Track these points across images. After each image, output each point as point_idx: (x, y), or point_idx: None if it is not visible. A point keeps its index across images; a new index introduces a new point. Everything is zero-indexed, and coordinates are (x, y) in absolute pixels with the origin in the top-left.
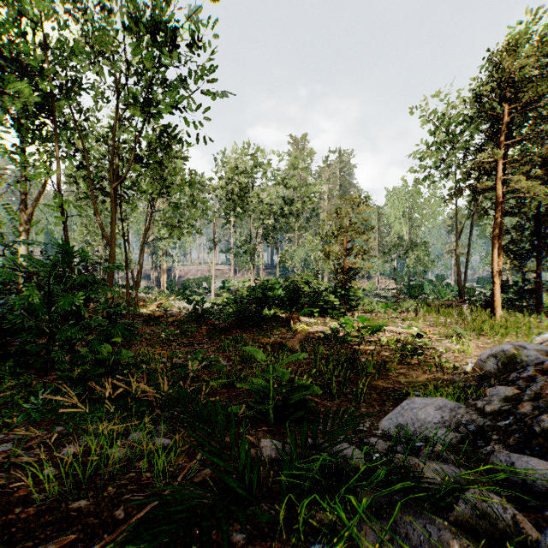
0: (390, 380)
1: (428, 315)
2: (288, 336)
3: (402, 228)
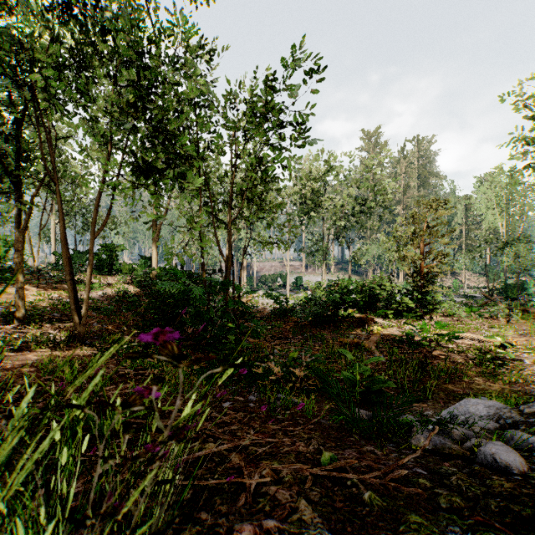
0: (460, 385)
1: (522, 323)
2: (364, 336)
3: (496, 219)
